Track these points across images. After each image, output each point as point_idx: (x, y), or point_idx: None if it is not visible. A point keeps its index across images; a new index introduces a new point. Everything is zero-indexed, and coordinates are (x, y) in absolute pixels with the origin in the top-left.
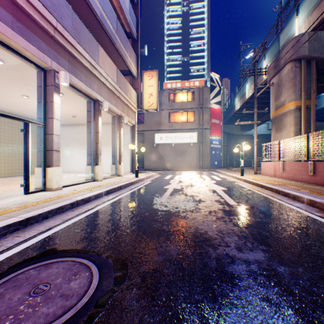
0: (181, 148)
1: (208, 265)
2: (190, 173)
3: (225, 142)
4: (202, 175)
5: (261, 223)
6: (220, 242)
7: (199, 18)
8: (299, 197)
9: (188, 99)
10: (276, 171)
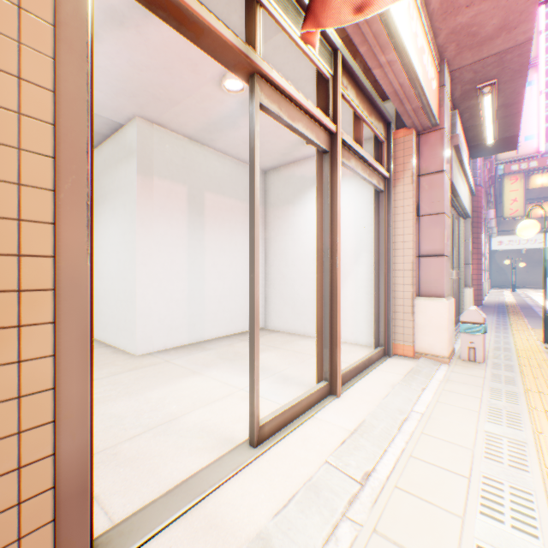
0: (537, 256)
1: None
2: None
3: None
4: None
5: None
6: None
7: None
8: None
9: None
10: None
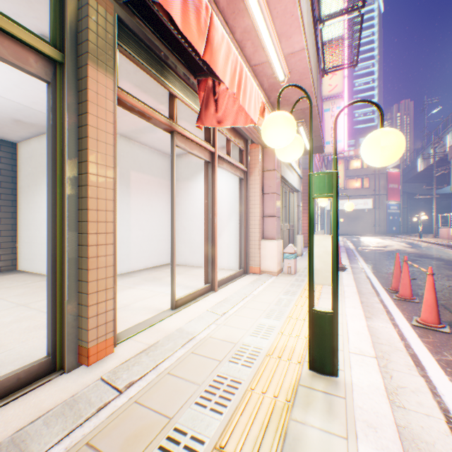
0: (354, 214)
1: (401, 249)
2: (368, 237)
3: (404, 203)
4: (382, 239)
5: (418, 248)
6: (403, 249)
7: (366, 50)
8: (443, 244)
9: (361, 165)
10: (448, 235)
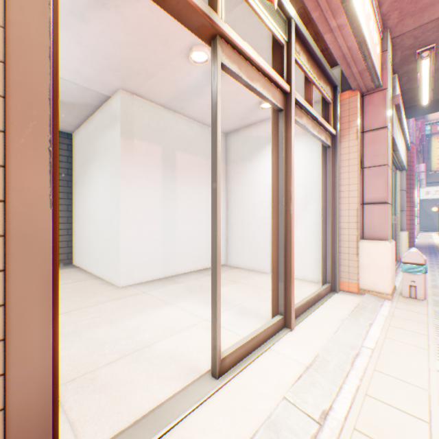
0: None
1: None
2: None
3: None
4: None
5: None
6: None
7: None
8: None
9: None
10: None
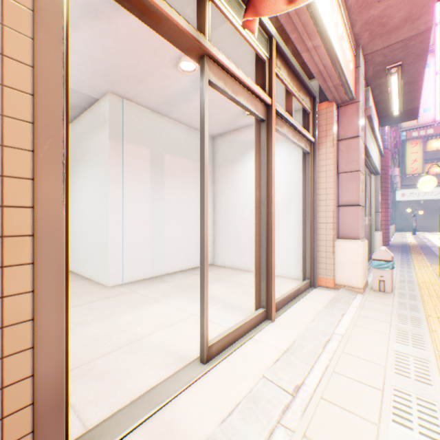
0: (433, 205)
1: None
2: None
3: None
4: None
5: None
6: None
7: None
8: None
9: None
10: None
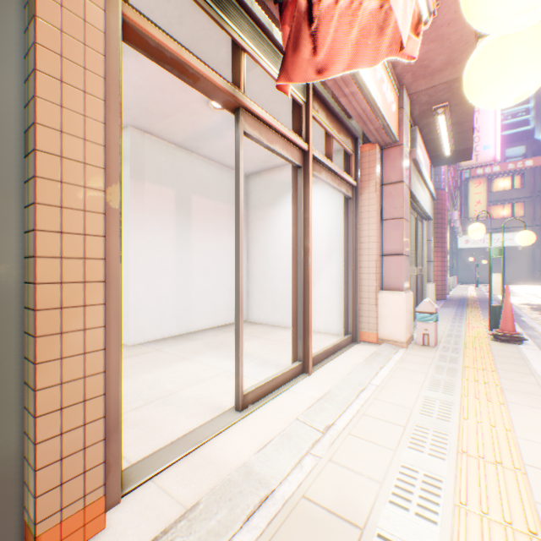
0: None
1: None
2: (525, 287)
3: None
4: None
5: None
6: None
7: None
8: None
9: (510, 185)
10: None
